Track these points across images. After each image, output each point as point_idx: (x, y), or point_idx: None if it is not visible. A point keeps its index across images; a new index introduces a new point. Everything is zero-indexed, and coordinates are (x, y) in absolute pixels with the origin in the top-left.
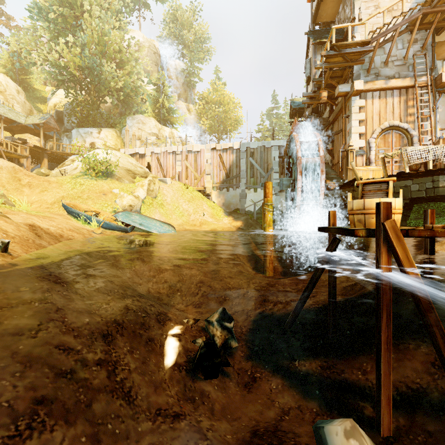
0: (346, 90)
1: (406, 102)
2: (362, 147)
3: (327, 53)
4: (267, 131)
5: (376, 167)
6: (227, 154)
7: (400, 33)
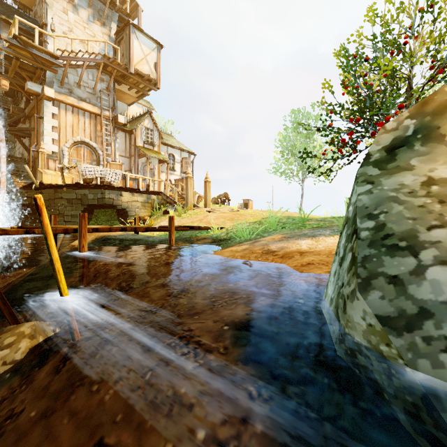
0: (37, 90)
1: (95, 126)
2: (56, 152)
3: (9, 40)
4: None
5: (66, 174)
6: None
7: (90, 67)
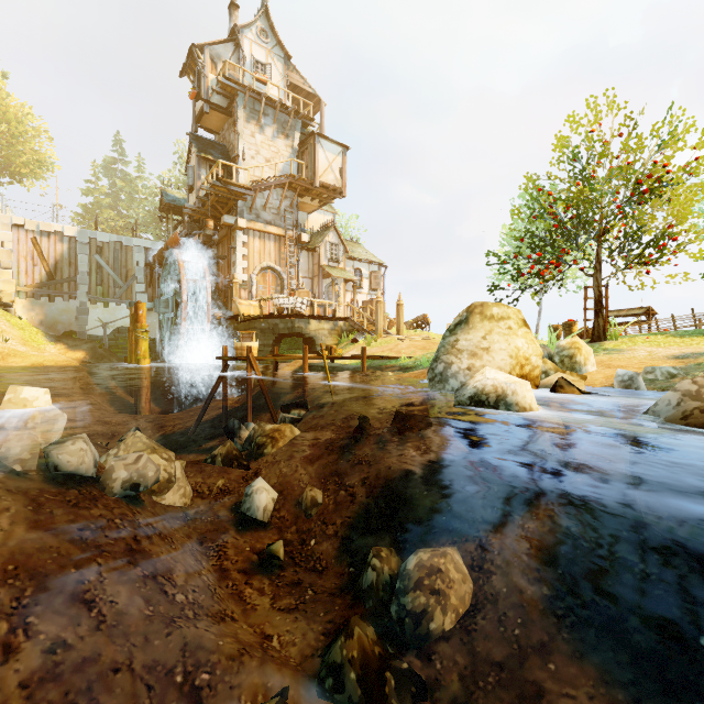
0: (232, 222)
1: (280, 248)
2: (246, 280)
3: (214, 183)
4: (106, 198)
5: (257, 303)
6: (51, 240)
7: (275, 187)
